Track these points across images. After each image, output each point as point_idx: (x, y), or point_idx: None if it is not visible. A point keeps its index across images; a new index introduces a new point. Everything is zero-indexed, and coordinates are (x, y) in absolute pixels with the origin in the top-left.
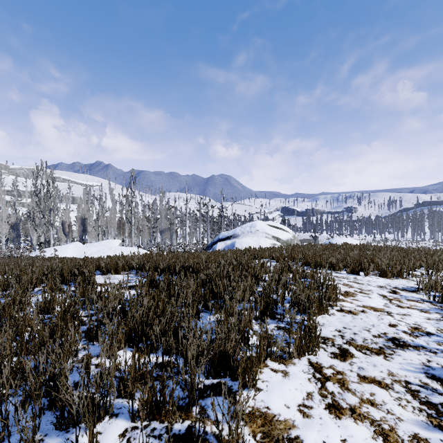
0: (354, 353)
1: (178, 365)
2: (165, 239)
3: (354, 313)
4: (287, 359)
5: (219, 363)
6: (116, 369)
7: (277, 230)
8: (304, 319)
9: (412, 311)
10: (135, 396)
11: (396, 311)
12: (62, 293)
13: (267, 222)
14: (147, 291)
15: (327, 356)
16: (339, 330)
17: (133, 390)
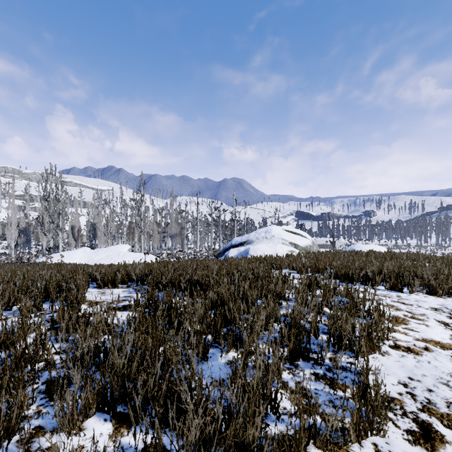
0: (442, 432)
1: None
2: (176, 245)
3: (416, 352)
4: (341, 445)
5: None
6: None
7: (294, 235)
8: (352, 363)
9: None
10: None
11: None
12: (41, 315)
13: (283, 227)
14: (140, 318)
15: (401, 438)
16: (404, 383)
17: None
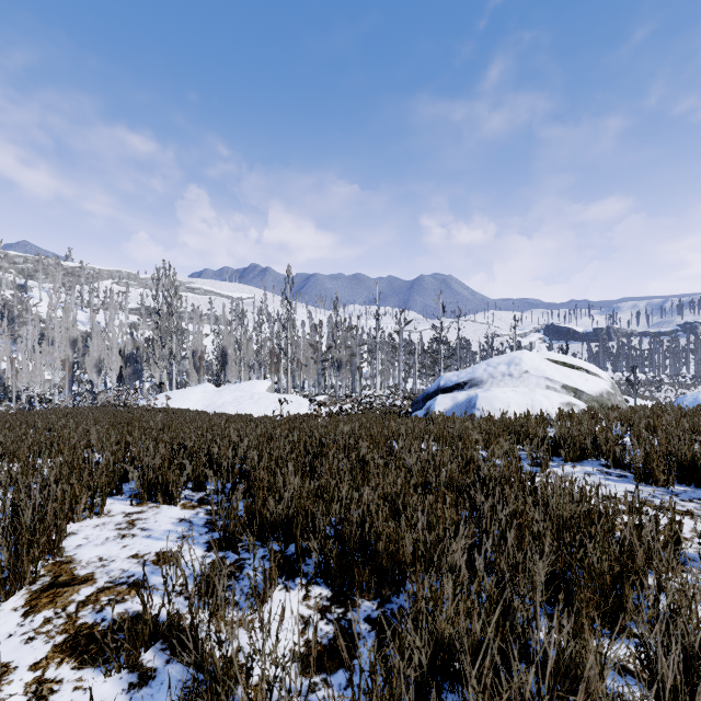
0: None
1: None
2: (342, 381)
3: None
4: None
5: None
6: None
7: (571, 371)
8: None
9: None
10: None
11: None
12: None
13: (545, 354)
14: None
15: None
16: None
17: None
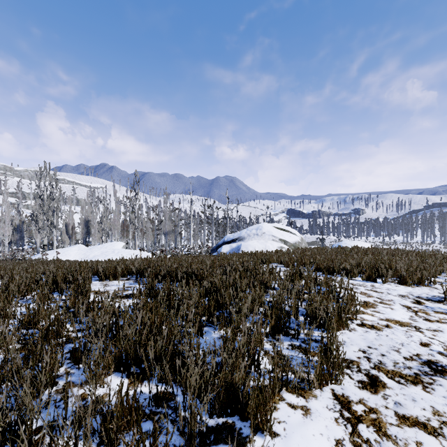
0: (385, 382)
1: (175, 400)
2: (169, 242)
3: (378, 329)
4: (307, 390)
5: (226, 398)
6: (102, 403)
7: (284, 232)
8: (322, 336)
9: (444, 326)
10: (121, 443)
11: (425, 325)
12: (53, 302)
13: (274, 224)
14: (144, 302)
15: (353, 385)
16: (363, 350)
17: (119, 434)
